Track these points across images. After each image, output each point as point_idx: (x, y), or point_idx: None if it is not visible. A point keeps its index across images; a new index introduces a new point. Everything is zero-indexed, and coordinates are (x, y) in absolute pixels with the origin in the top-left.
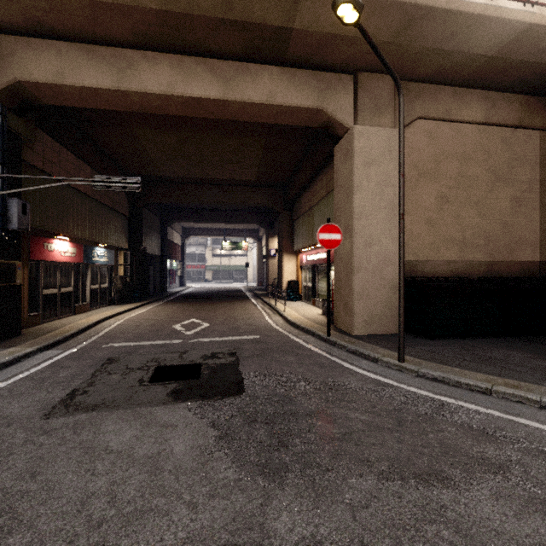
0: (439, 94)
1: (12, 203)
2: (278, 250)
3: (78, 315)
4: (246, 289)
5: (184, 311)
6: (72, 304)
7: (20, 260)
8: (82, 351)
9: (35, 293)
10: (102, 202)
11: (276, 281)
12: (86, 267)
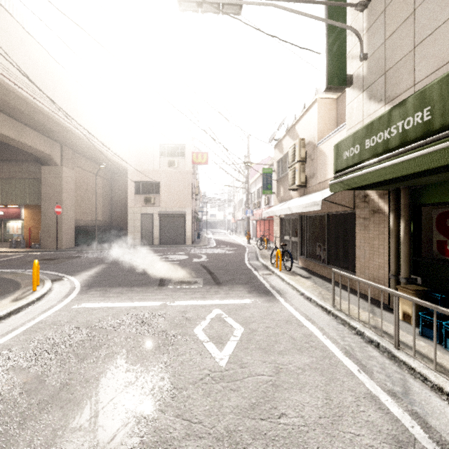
0: (82, 160)
1: None
2: None
3: None
4: None
5: None
6: None
7: None
8: None
9: None
10: None
11: None
12: None
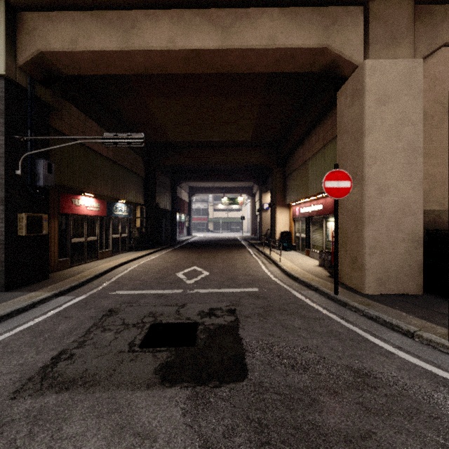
0: None
1: (39, 163)
2: (271, 203)
3: (101, 260)
4: (242, 238)
5: (188, 258)
6: (97, 250)
7: (47, 213)
8: (90, 299)
9: (65, 242)
10: (122, 165)
11: (269, 232)
12: (109, 219)
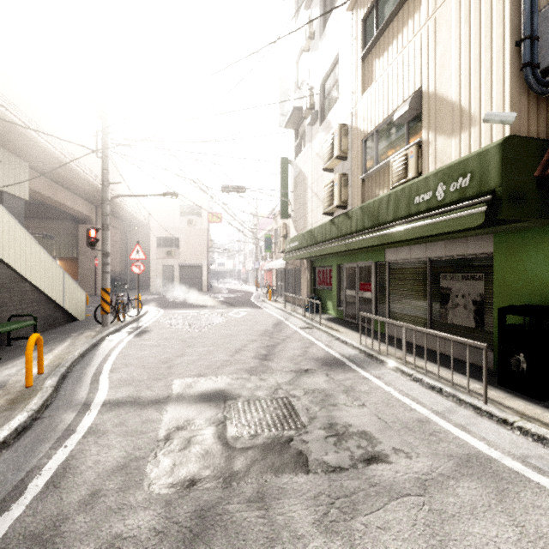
0: None
1: None
2: None
3: None
4: None
5: None
6: None
7: None
8: None
9: None
10: None
11: None
12: None
